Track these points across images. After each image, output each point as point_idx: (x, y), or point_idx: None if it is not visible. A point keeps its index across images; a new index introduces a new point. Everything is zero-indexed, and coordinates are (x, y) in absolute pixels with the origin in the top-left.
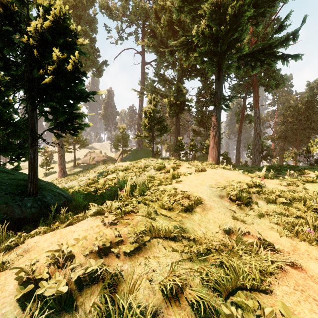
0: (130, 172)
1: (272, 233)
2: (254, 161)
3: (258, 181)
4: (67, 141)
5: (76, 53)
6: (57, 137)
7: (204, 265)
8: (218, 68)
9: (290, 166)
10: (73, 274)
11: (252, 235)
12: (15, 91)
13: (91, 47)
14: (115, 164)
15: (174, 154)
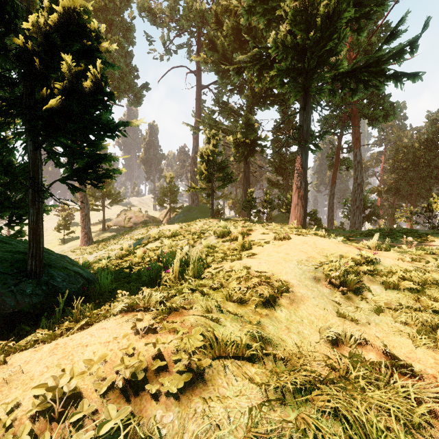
0: (181, 239)
1: (400, 341)
2: (353, 223)
3: (370, 254)
4: (94, 195)
5: (98, 64)
6: (73, 190)
7: (307, 414)
8: (305, 92)
9: (406, 230)
10: (74, 438)
11: (371, 345)
12: (9, 121)
13: (127, 65)
14: (159, 227)
15: (242, 213)
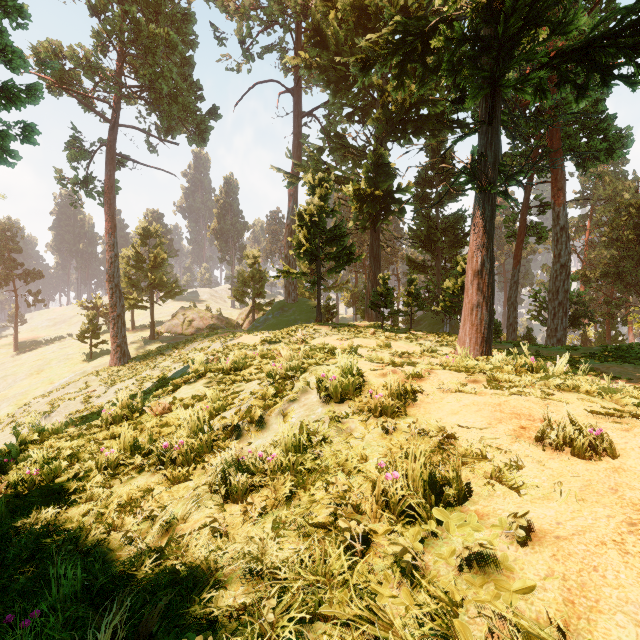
0: (248, 380)
1: None
2: (553, 330)
3: None
4: (137, 285)
5: None
6: None
7: None
8: (492, 89)
9: None
10: None
11: None
12: None
13: (184, 79)
14: (226, 339)
15: (367, 313)
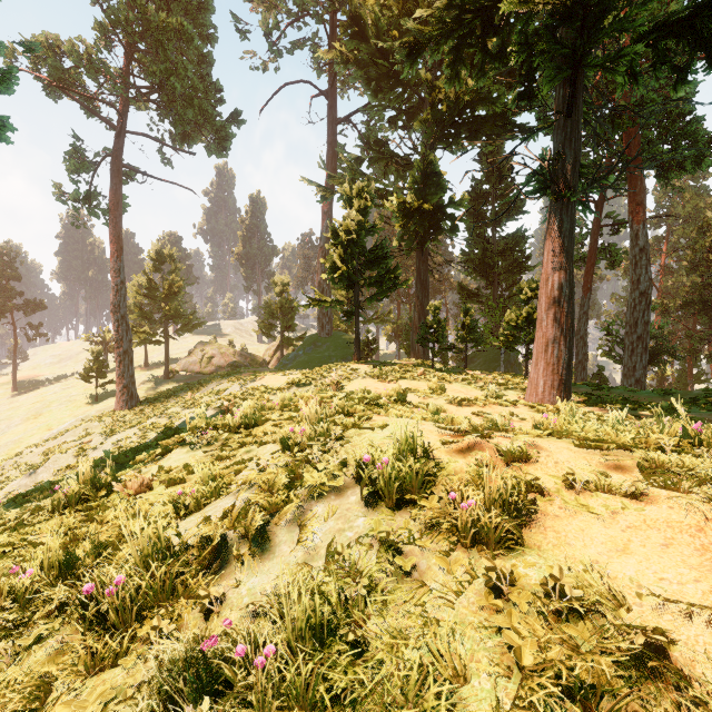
0: (261, 442)
1: None
2: (630, 369)
3: None
4: (149, 316)
5: None
6: None
7: None
8: (573, 71)
9: None
10: None
11: None
12: None
13: (201, 79)
14: (246, 380)
15: (413, 349)
